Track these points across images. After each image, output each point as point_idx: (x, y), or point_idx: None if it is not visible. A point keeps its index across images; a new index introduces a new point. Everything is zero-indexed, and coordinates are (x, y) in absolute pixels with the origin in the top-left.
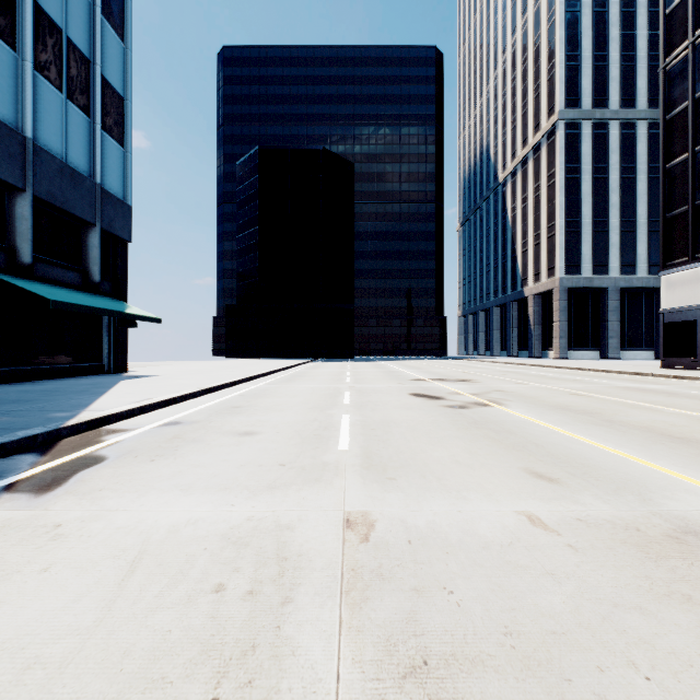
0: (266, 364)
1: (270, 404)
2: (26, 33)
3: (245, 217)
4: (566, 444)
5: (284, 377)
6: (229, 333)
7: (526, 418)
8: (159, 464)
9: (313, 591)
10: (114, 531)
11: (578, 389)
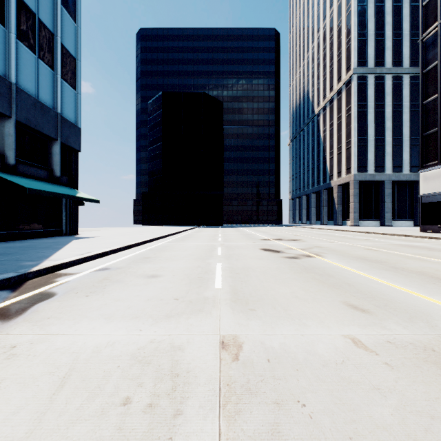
0: (167, 229)
1: (169, 255)
2: (11, 15)
3: (154, 136)
4: (368, 284)
5: (179, 238)
6: (144, 209)
7: (339, 265)
8: (91, 298)
9: (198, 404)
10: (53, 351)
11: (369, 246)
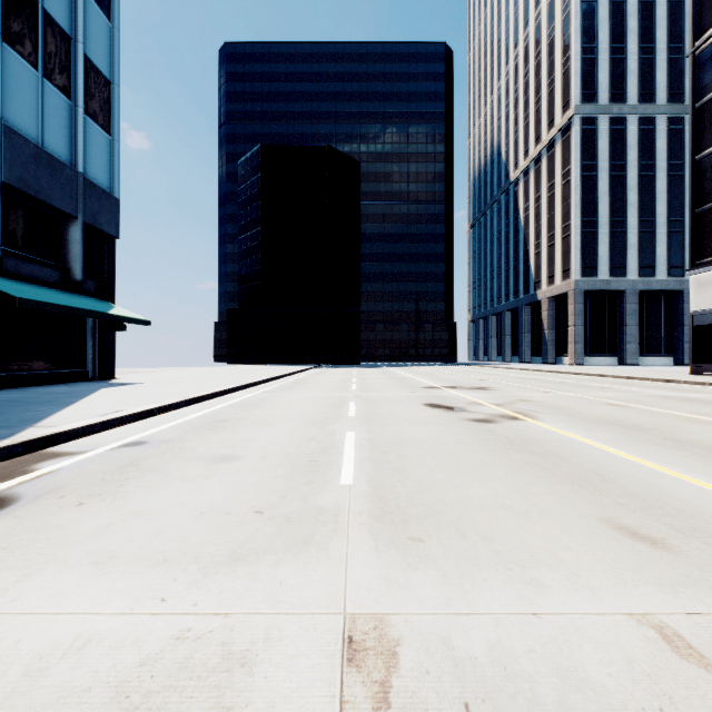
0: (267, 370)
1: (262, 416)
2: None
3: (247, 217)
4: (640, 476)
5: (284, 385)
6: (230, 338)
7: (571, 436)
8: (86, 510)
9: None
10: None
11: (612, 399)
